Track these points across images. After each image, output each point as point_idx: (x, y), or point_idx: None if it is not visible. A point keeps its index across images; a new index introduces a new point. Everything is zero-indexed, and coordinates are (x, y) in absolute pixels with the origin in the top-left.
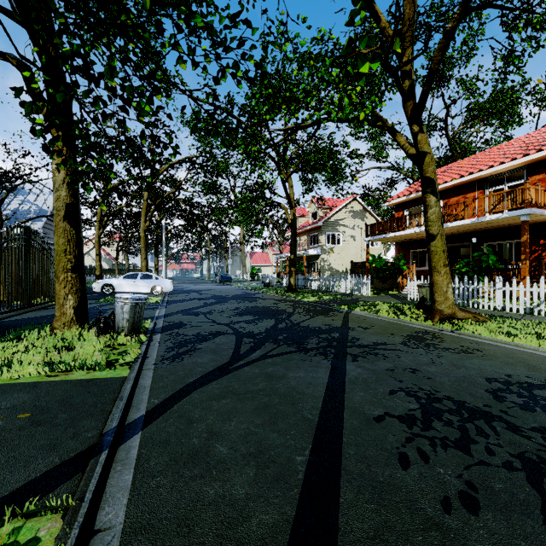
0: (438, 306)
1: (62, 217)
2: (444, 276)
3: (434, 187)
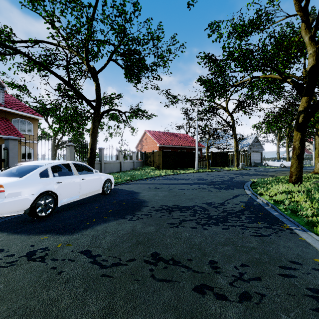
0: (314, 169)
1: (235, 151)
2: (316, 160)
3: (317, 133)
